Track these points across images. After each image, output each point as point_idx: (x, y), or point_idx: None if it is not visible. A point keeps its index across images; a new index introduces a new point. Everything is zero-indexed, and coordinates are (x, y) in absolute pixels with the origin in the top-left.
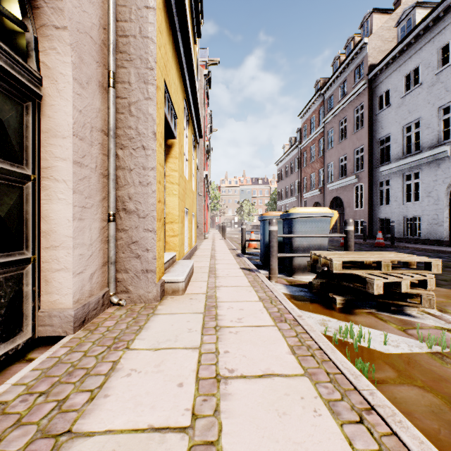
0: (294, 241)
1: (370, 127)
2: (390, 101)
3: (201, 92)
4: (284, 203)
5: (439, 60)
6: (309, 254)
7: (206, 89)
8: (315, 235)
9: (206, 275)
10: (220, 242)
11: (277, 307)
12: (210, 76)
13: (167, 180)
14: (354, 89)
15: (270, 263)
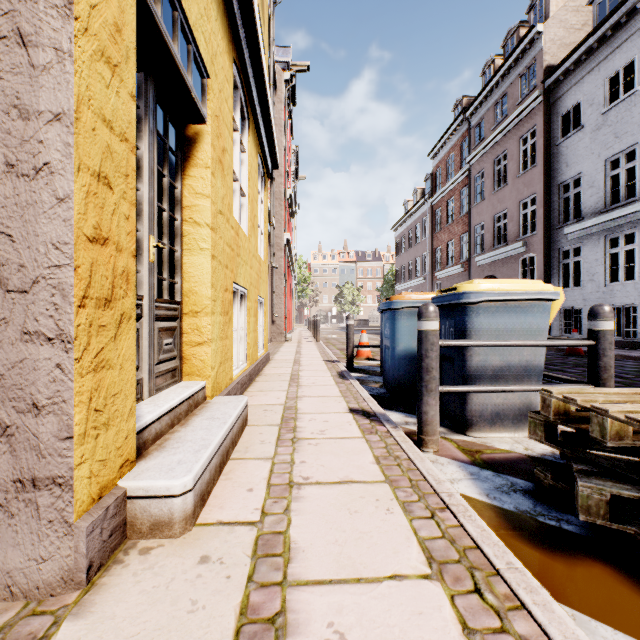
0: (472, 354)
1: (546, 165)
2: (581, 121)
3: (280, 108)
4: (406, 286)
5: None
6: (512, 387)
7: (289, 106)
8: (525, 343)
9: (272, 433)
10: (310, 348)
11: (517, 634)
12: (294, 83)
13: (185, 216)
14: (521, 107)
15: (422, 409)
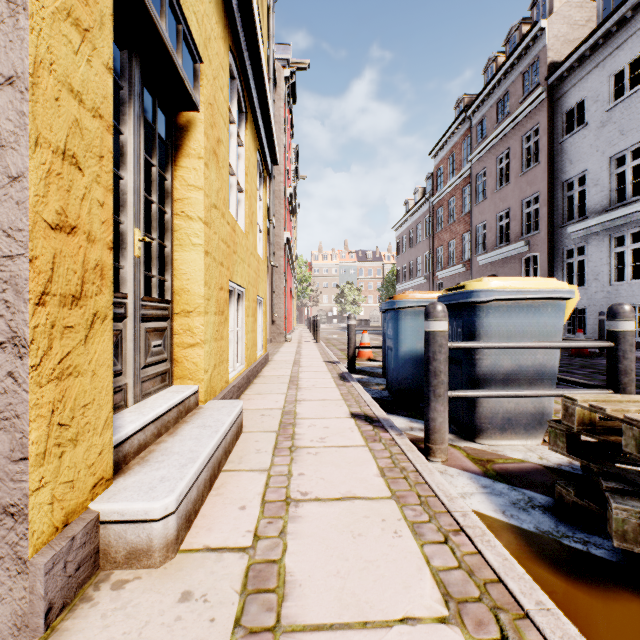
0: (482, 357)
1: (550, 163)
2: (585, 118)
3: (280, 105)
4: (407, 286)
5: None
6: (525, 391)
7: (289, 104)
8: (540, 344)
9: (269, 441)
10: (311, 348)
11: None
12: (294, 80)
13: (177, 209)
14: (524, 104)
15: (429, 415)
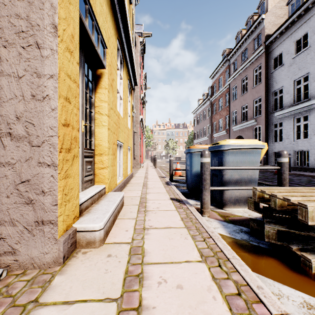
0: (225, 173)
1: (266, 83)
2: (282, 61)
3: (138, 55)
4: (199, 141)
5: None
6: (243, 187)
7: (142, 54)
8: (248, 167)
9: (135, 208)
10: (152, 171)
11: (233, 279)
12: (144, 43)
13: (96, 110)
14: (254, 54)
15: (202, 197)
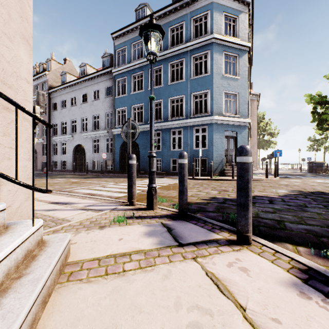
0: None
1: (50, 116)
2: (57, 108)
3: None
4: None
5: (71, 102)
6: None
7: None
8: None
9: None
10: None
11: None
12: None
13: None
14: None
15: None
